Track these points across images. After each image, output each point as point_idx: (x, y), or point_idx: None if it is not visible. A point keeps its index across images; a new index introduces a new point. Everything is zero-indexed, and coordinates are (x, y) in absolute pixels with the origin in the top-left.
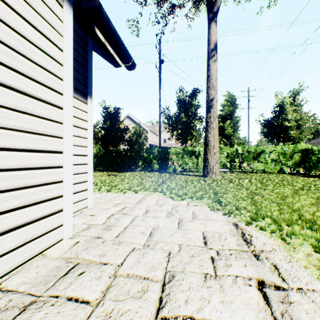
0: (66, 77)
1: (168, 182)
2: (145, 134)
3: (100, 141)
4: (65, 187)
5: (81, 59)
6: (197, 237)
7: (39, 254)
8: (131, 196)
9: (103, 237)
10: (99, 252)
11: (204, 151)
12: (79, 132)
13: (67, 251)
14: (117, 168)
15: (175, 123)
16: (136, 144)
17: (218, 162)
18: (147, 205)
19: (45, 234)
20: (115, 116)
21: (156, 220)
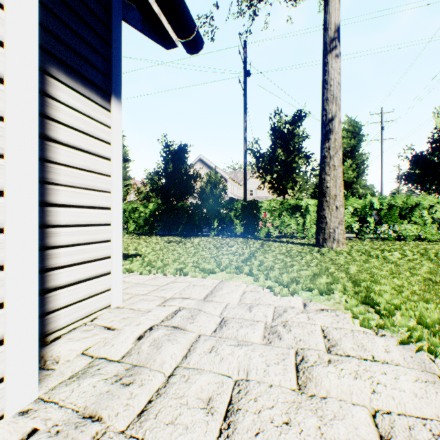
0: (12, 2)
1: (260, 255)
2: (223, 183)
3: (160, 192)
4: (10, 282)
5: (98, 24)
6: None
7: None
8: (195, 281)
9: (103, 417)
10: None
11: (319, 204)
12: (92, 163)
13: None
14: (182, 232)
15: (268, 164)
16: (211, 197)
17: (342, 222)
18: (224, 304)
19: None
20: (181, 156)
21: (242, 352)
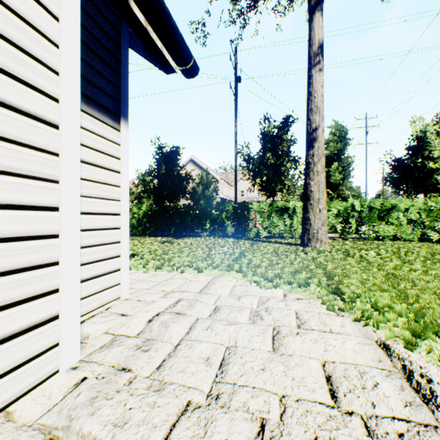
0: (65, 69)
1: (249, 254)
2: (214, 184)
3: (152, 194)
4: (64, 273)
5: (109, 57)
6: (315, 378)
7: (1, 411)
8: (191, 278)
9: (132, 369)
10: (117, 412)
11: (304, 207)
12: (105, 176)
13: (57, 406)
14: (175, 232)
15: (258, 167)
16: (203, 198)
17: (325, 223)
18: (217, 296)
19: (16, 368)
20: (173, 158)
21: (232, 329)
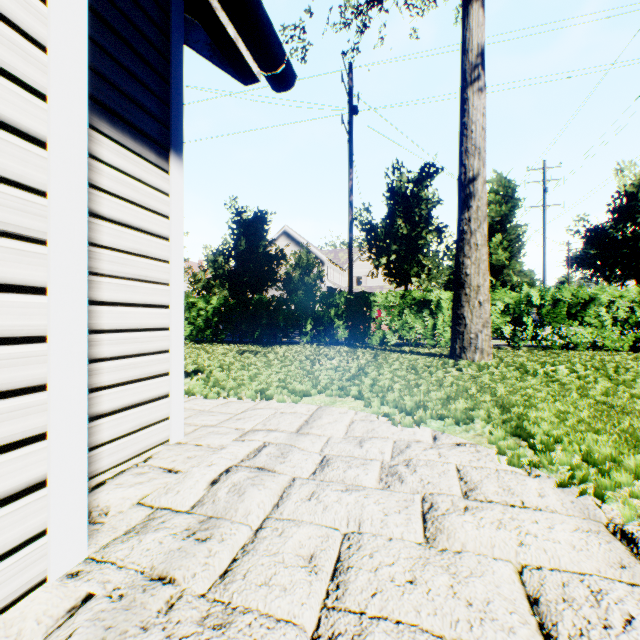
0: (57, 42)
1: (373, 370)
2: (318, 267)
3: (227, 281)
4: (55, 405)
5: (151, 53)
6: (512, 603)
7: None
8: (284, 408)
9: (176, 578)
10: None
11: (455, 299)
12: (144, 245)
13: None
14: (260, 337)
15: (384, 241)
16: (301, 287)
17: (488, 324)
18: (325, 438)
19: None
20: (258, 229)
21: (351, 499)
